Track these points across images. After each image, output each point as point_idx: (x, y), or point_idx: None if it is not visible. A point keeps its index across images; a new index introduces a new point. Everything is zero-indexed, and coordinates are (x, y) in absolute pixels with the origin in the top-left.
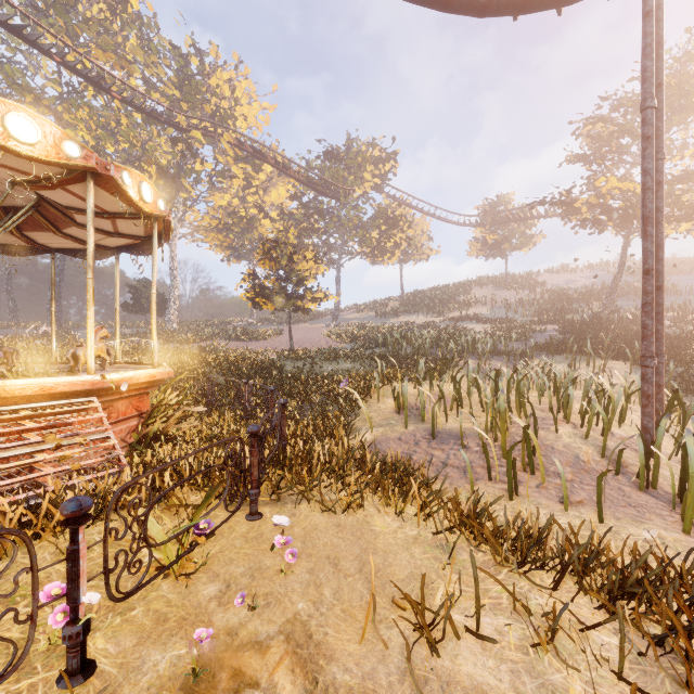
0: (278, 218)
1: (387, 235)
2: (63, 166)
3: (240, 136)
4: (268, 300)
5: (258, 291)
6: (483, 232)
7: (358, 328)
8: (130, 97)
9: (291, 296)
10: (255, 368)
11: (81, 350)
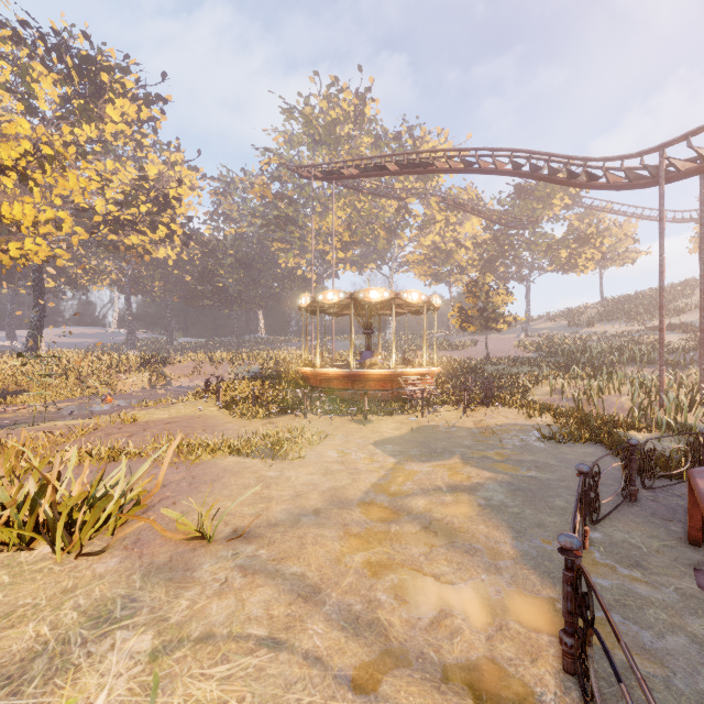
0: (471, 246)
1: (577, 253)
2: (420, 303)
3: (440, 185)
4: (471, 325)
5: (464, 318)
6: None
7: (545, 339)
8: (373, 189)
9: (487, 321)
10: (466, 369)
11: (416, 360)
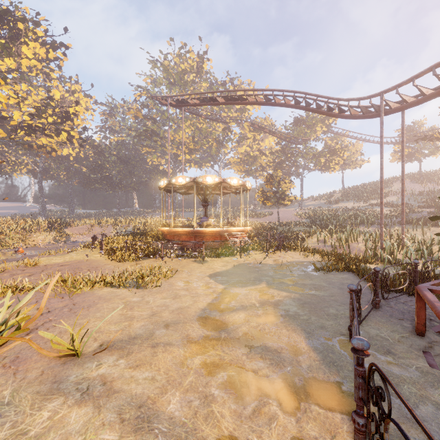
0: (268, 154)
1: (330, 160)
2: (239, 185)
3: (250, 115)
4: (269, 201)
5: (265, 197)
6: (399, 148)
7: (312, 211)
8: (208, 115)
9: (279, 199)
10: (266, 229)
11: (236, 222)
